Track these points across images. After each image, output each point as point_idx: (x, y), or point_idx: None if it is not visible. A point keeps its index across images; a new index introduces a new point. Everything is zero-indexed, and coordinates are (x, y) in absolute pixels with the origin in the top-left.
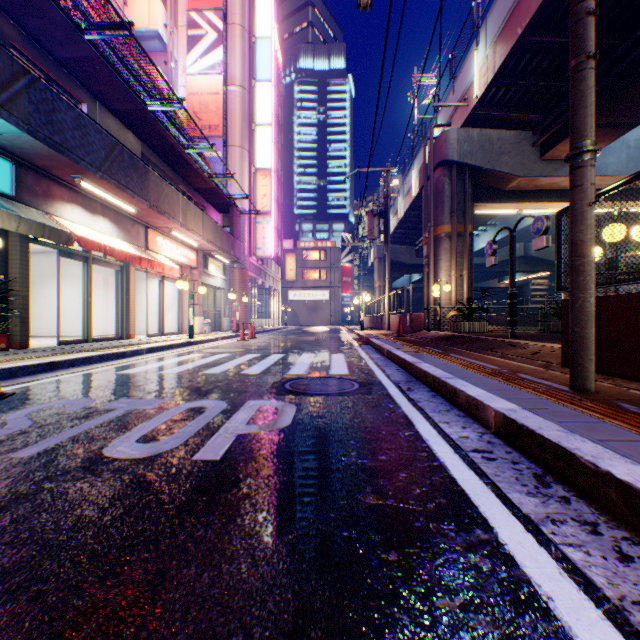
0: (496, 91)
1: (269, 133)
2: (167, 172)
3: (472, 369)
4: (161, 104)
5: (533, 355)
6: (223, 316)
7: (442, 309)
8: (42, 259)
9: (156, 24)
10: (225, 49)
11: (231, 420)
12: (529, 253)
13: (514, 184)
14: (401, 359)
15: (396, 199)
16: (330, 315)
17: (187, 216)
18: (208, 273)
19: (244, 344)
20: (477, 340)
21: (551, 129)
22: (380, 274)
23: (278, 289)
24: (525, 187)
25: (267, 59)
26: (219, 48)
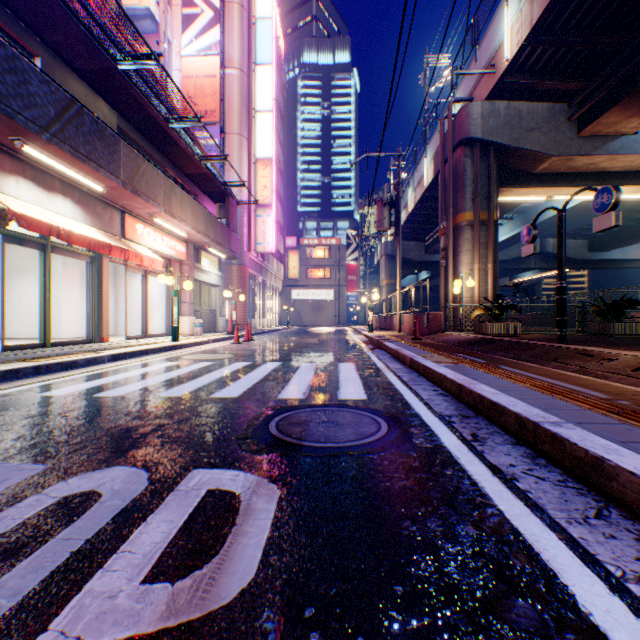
0: (530, 53)
1: (270, 120)
2: (151, 152)
3: (570, 399)
4: (133, 60)
5: (639, 372)
6: (218, 316)
7: (463, 308)
8: (10, 251)
9: (147, 0)
10: (222, 29)
11: (116, 557)
12: (546, 249)
13: (545, 165)
14: (438, 374)
15: (405, 191)
16: (335, 315)
17: (171, 200)
18: (200, 268)
19: (236, 348)
20: (524, 346)
21: (594, 97)
22: (387, 272)
23: (280, 288)
24: (557, 169)
25: (268, 41)
26: (216, 27)
